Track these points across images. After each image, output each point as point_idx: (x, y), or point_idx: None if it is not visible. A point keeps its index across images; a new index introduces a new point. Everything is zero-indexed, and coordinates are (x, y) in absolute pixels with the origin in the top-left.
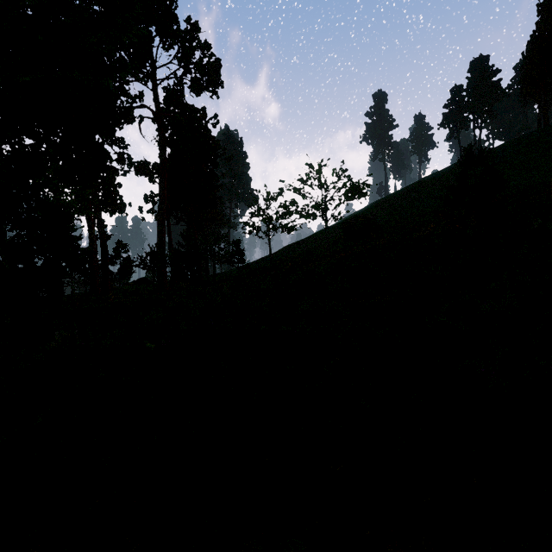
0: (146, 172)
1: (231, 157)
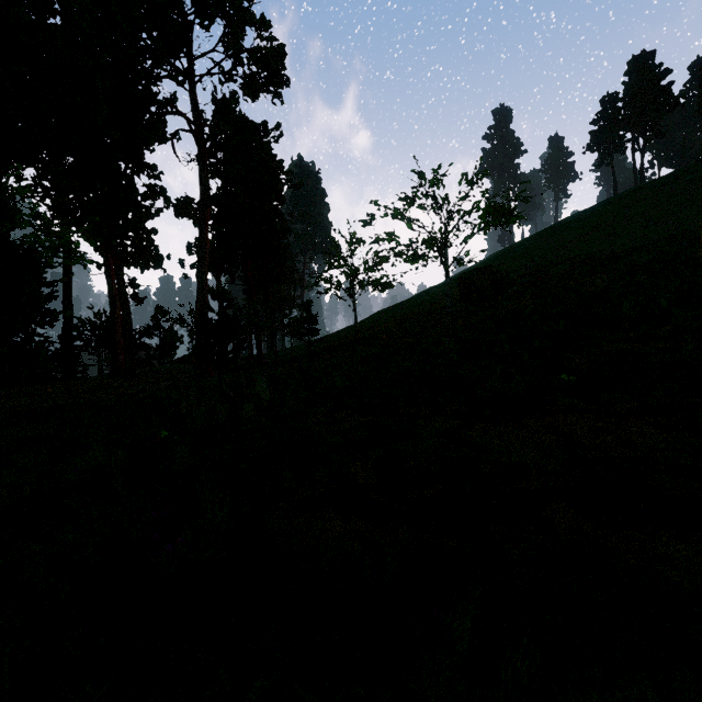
0: (188, 212)
1: (300, 184)
